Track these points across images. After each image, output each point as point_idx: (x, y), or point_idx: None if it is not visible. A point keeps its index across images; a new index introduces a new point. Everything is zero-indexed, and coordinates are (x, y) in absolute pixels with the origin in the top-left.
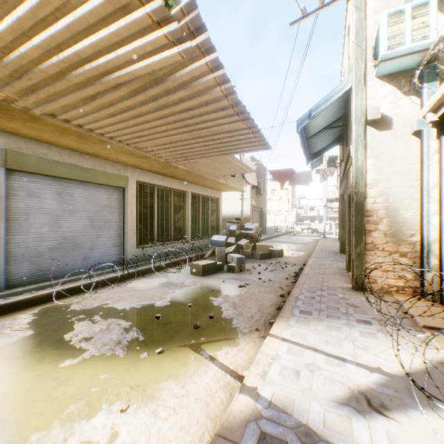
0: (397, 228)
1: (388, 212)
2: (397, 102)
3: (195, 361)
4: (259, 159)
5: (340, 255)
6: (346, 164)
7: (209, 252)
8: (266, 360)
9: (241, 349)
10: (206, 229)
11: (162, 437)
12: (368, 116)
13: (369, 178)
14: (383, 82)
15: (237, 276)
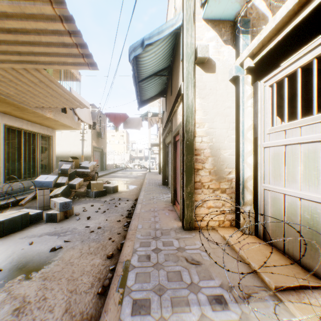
0: (220, 166)
1: (213, 151)
2: (220, 48)
3: None
4: (99, 107)
5: (163, 187)
6: (173, 106)
7: (29, 196)
8: None
9: None
10: (33, 168)
11: None
12: (198, 52)
13: (198, 117)
14: (209, 26)
15: (58, 227)
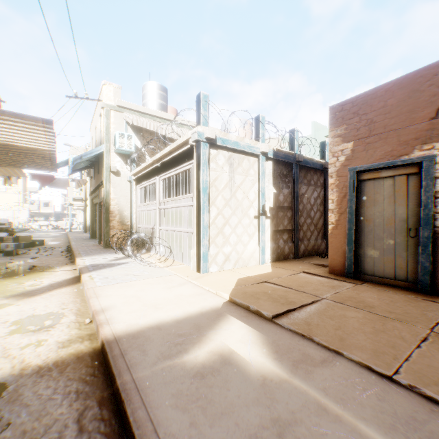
0: (123, 219)
1: (120, 212)
2: (123, 166)
3: (48, 272)
4: None
5: (92, 239)
6: (100, 185)
7: None
8: (83, 262)
9: (65, 268)
10: None
11: (60, 278)
12: (111, 169)
13: (112, 196)
14: (117, 155)
15: (20, 256)
